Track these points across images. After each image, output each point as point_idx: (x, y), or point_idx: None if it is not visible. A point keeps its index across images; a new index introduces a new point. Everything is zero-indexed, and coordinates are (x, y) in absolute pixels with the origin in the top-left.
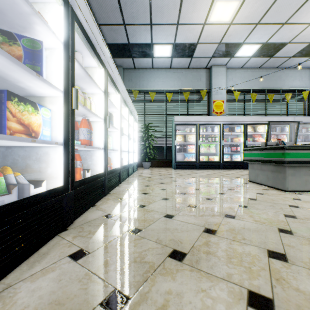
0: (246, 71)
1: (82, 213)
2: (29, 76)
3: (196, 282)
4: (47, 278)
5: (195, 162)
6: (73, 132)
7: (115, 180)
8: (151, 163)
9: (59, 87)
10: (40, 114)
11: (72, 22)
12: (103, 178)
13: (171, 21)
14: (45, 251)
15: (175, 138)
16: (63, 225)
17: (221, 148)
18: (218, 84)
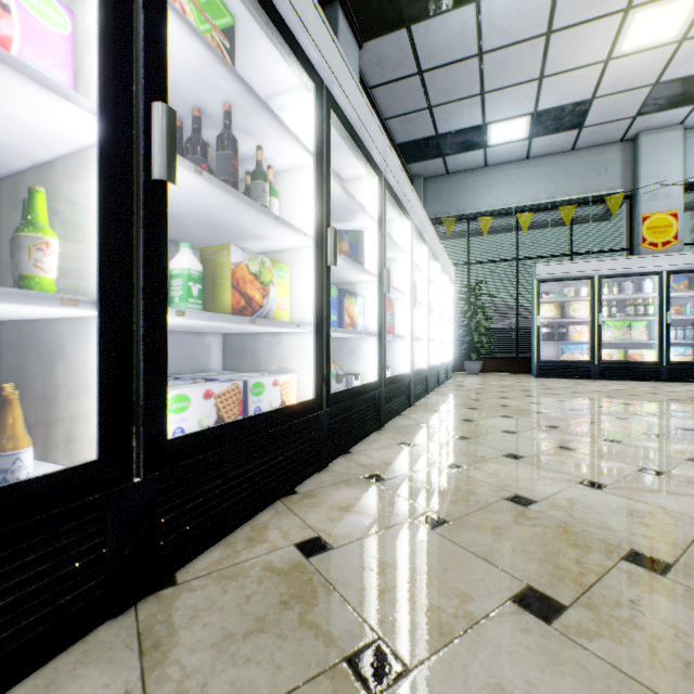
0: None
1: (390, 420)
2: (357, 271)
3: (529, 470)
4: (387, 451)
5: (588, 363)
6: (384, 321)
7: (420, 388)
8: (482, 365)
9: (371, 271)
10: (358, 304)
11: (384, 192)
12: (408, 381)
13: (526, 76)
14: (373, 439)
15: (536, 311)
16: (378, 424)
17: (662, 332)
18: (658, 174)
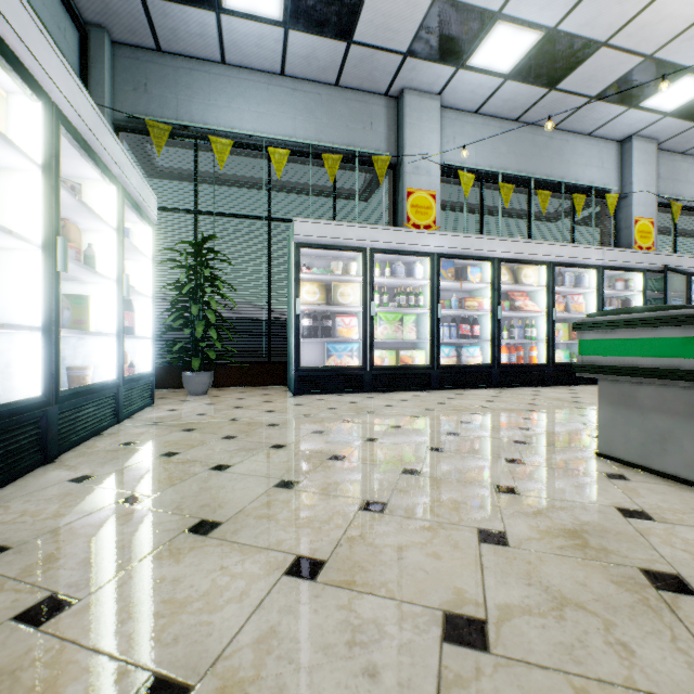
0: (488, 124)
1: None
2: None
3: None
4: None
5: (360, 370)
6: None
7: None
8: (218, 376)
9: None
10: None
11: None
12: None
13: None
14: None
15: (296, 290)
16: None
17: (434, 328)
18: (421, 145)
